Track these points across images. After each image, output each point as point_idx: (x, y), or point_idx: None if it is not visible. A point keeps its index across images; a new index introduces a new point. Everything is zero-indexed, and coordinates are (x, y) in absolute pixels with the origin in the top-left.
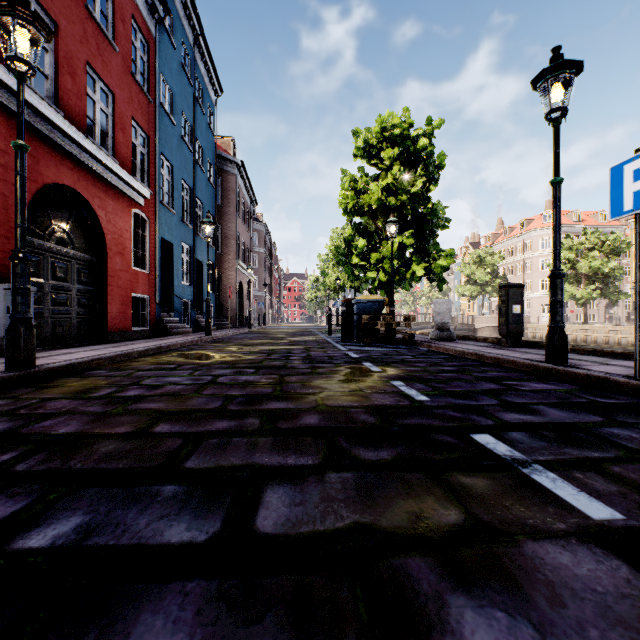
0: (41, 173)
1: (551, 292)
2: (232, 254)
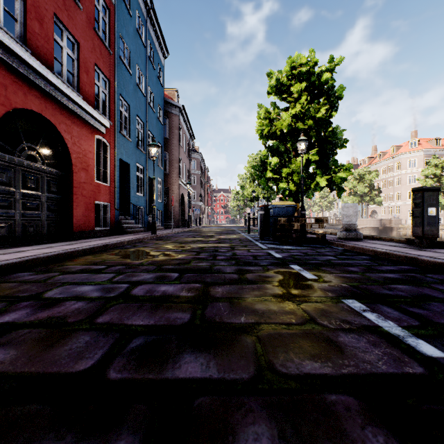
0: (9, 98)
1: None
2: (176, 174)
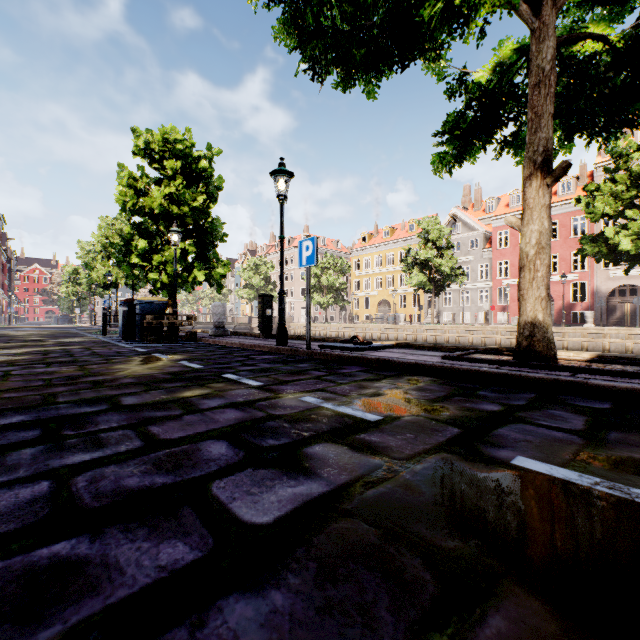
0: None
1: (279, 303)
2: None
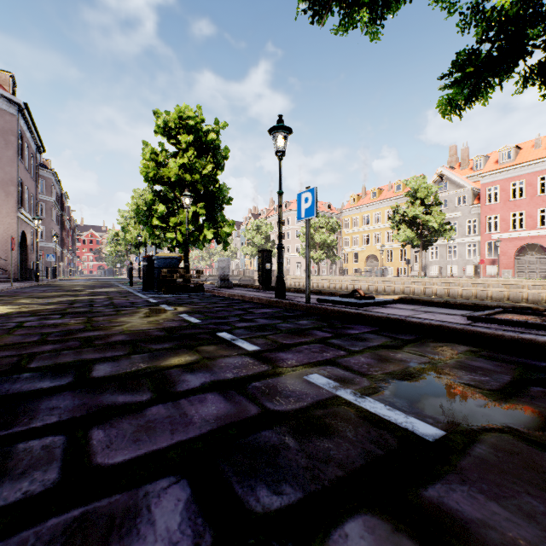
0: None
1: (278, 257)
2: (12, 201)
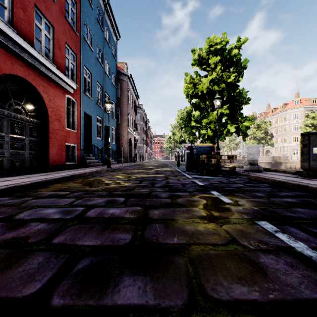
0: (0, 66)
1: None
2: (125, 123)
